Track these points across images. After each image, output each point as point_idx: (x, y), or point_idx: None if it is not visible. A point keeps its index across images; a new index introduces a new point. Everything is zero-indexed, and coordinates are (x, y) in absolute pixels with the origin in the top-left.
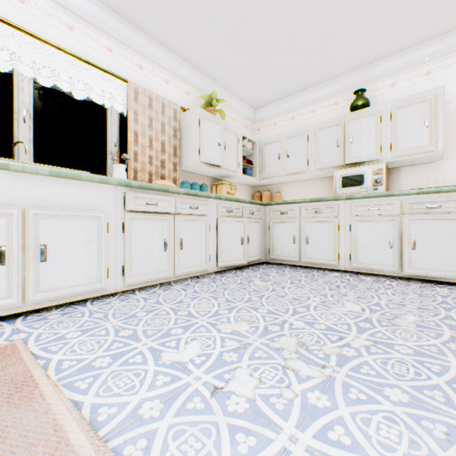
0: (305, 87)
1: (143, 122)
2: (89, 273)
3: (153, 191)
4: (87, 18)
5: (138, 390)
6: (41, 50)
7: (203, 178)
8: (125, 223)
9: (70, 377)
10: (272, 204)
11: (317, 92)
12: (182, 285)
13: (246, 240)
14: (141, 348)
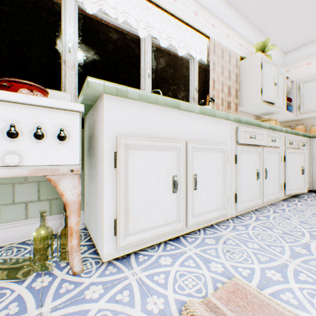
0: None
1: (217, 70)
2: (217, 200)
3: (250, 125)
4: None
5: None
6: (159, 19)
7: (249, 116)
8: (237, 155)
9: None
10: None
11: None
12: (271, 212)
13: (305, 170)
14: None
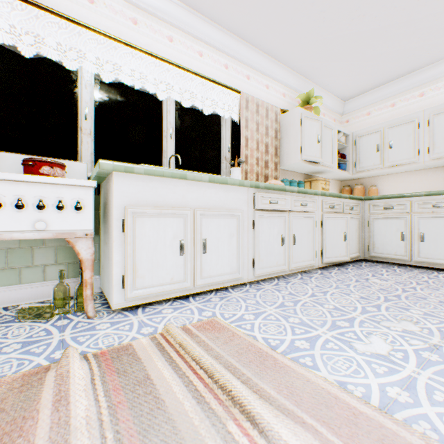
0: (412, 69)
1: (251, 127)
2: (231, 264)
3: (273, 190)
4: (212, 43)
5: (365, 374)
6: (182, 77)
7: (296, 175)
8: (254, 220)
9: (287, 353)
10: (372, 198)
11: (427, 73)
12: (297, 279)
13: (348, 236)
14: (325, 336)
